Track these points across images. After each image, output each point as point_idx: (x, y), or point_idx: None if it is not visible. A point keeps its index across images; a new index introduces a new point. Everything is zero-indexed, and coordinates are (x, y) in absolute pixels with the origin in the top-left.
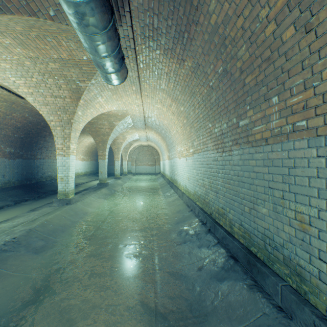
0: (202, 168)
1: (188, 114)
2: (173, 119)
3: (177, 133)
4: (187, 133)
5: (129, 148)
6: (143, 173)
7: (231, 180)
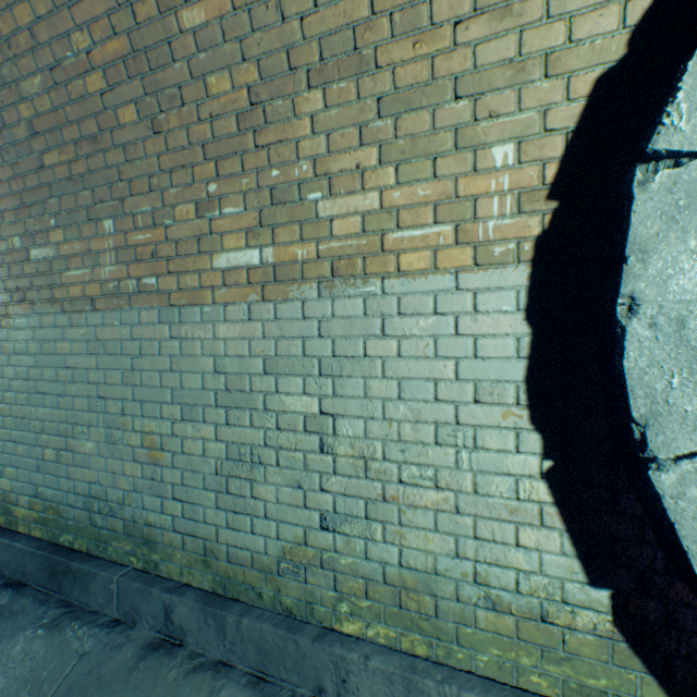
0: None
1: None
2: None
3: None
4: None
5: None
6: None
7: (8, 391)
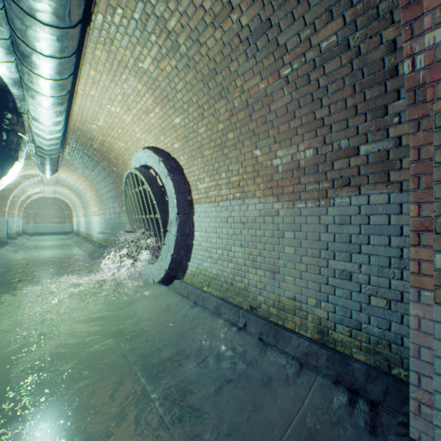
0: (105, 223)
1: (98, 191)
2: (88, 188)
3: (92, 197)
4: (98, 200)
5: (25, 201)
6: (46, 233)
7: (113, 227)
